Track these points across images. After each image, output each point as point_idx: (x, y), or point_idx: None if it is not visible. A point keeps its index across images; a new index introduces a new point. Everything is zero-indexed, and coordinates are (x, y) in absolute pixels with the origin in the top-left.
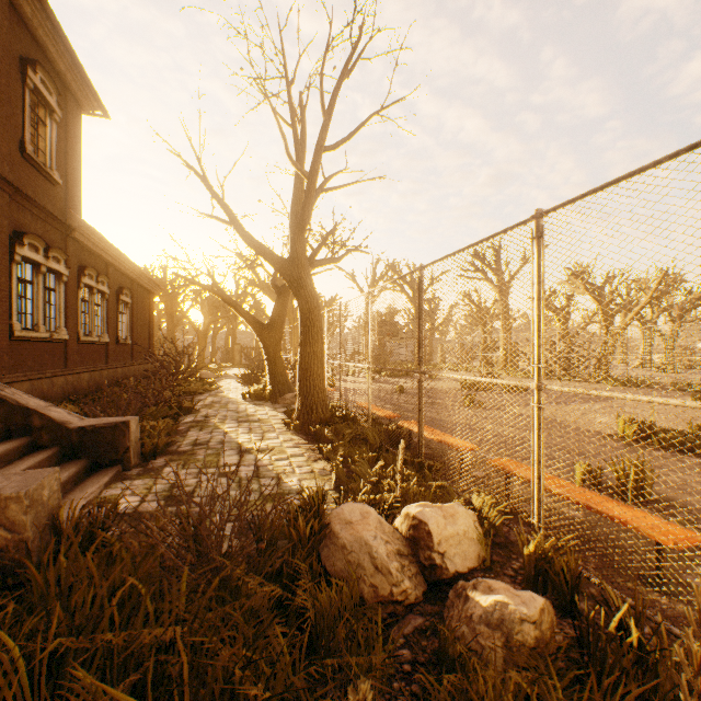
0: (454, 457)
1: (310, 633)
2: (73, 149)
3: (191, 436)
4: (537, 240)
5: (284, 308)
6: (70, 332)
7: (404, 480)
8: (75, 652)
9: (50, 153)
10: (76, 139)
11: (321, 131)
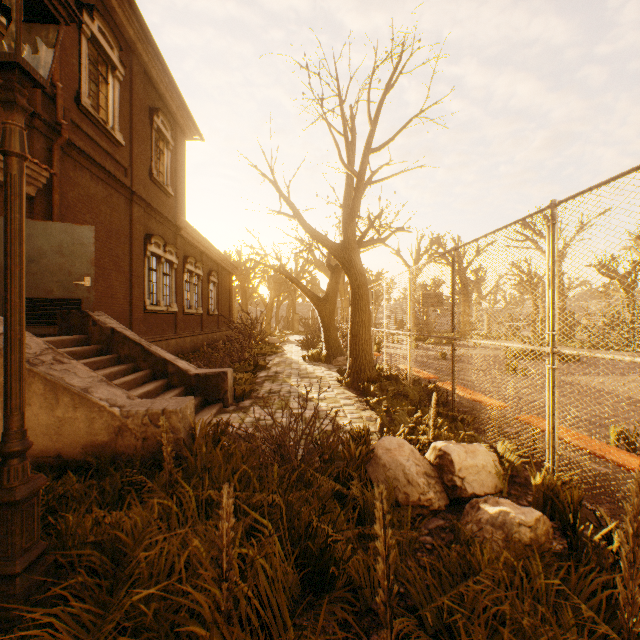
0: (481, 411)
1: (359, 513)
2: (180, 168)
3: (266, 386)
4: (551, 226)
5: (336, 284)
6: (178, 306)
7: (437, 427)
8: (216, 503)
9: (167, 174)
10: (182, 160)
11: (368, 138)
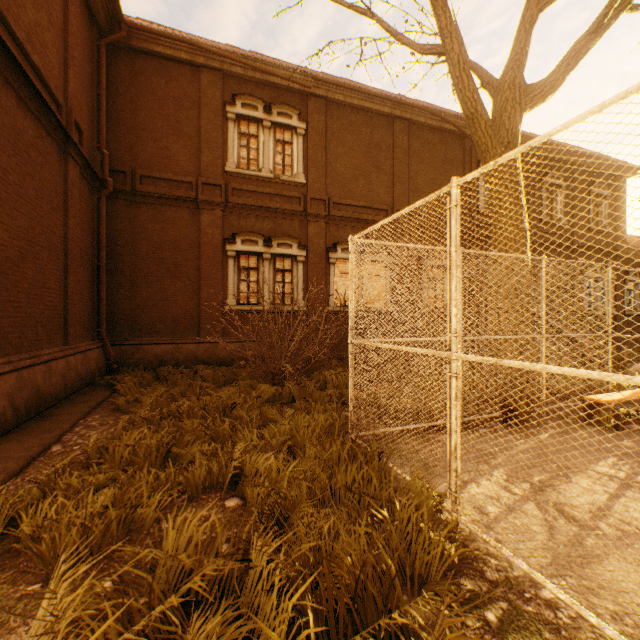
0: None
1: None
2: (619, 206)
3: None
4: None
5: None
6: (616, 310)
7: None
8: None
9: (603, 218)
10: (620, 199)
11: None
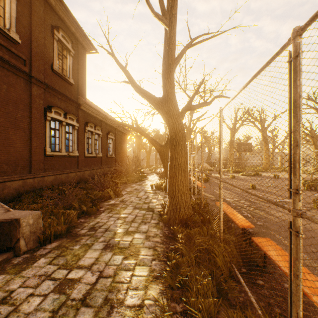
0: None
1: None
2: (81, 69)
3: (99, 218)
4: None
5: None
6: (80, 152)
7: None
8: None
9: (69, 71)
10: (83, 64)
11: None
